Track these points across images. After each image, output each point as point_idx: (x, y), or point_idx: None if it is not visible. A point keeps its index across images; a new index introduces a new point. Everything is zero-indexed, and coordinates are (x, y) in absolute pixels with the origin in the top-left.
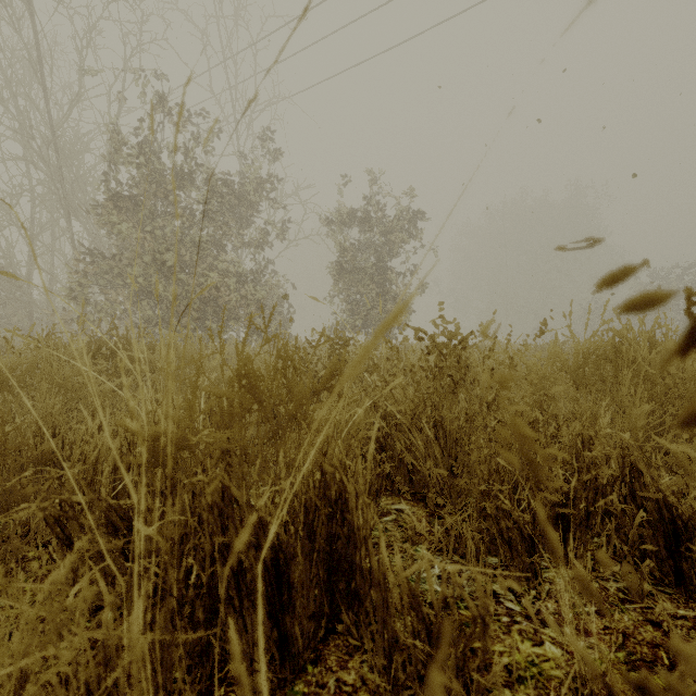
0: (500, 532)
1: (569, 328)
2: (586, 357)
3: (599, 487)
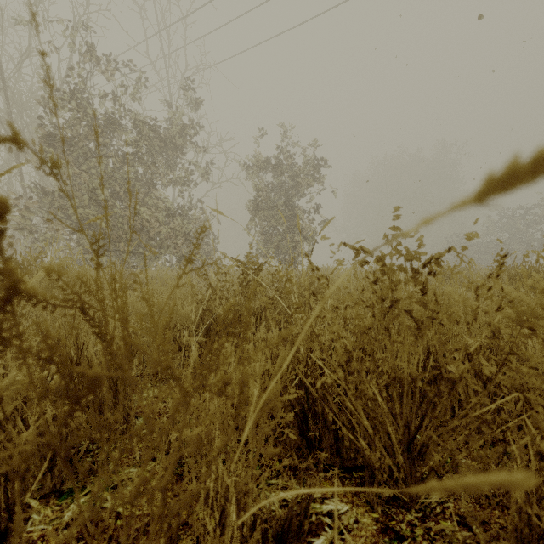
0: None
1: None
2: None
3: None
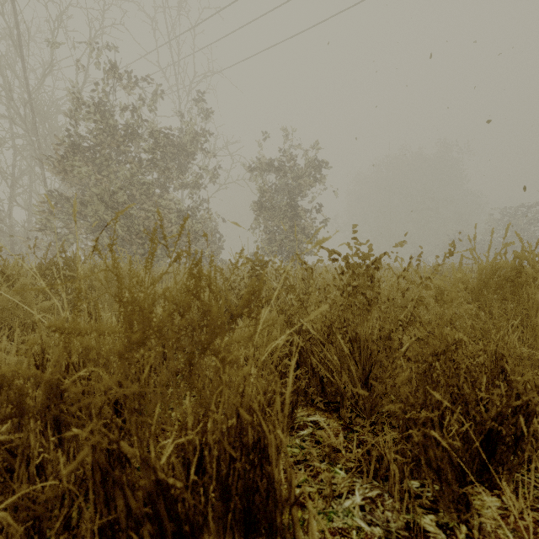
0: (428, 464)
1: (470, 250)
2: (489, 277)
3: (528, 413)
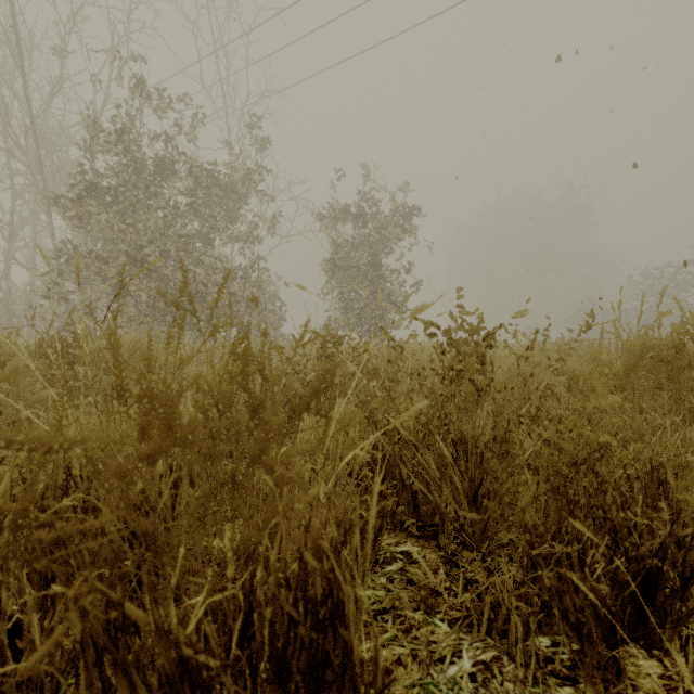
0: (565, 617)
1: (613, 322)
2: (638, 357)
3: None
